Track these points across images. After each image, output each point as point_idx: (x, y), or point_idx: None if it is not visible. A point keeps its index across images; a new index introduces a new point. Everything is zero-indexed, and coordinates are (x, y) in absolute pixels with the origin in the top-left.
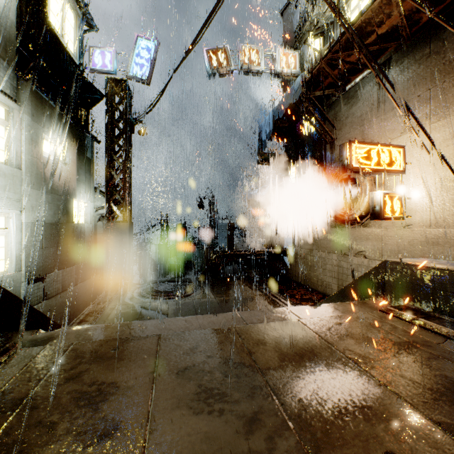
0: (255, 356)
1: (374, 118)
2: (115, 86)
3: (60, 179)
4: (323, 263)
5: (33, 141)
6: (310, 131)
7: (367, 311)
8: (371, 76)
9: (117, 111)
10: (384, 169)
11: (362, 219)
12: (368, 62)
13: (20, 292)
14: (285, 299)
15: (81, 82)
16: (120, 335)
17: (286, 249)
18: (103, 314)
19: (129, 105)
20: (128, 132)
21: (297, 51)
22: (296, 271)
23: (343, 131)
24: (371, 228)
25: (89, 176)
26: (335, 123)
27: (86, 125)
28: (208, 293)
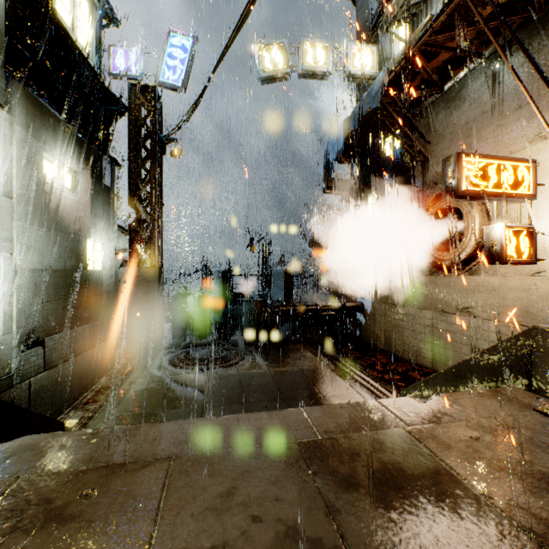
0: (342, 520)
1: (487, 125)
2: (142, 94)
3: (68, 213)
4: (412, 322)
5: (29, 162)
6: (393, 149)
7: (512, 410)
8: (482, 67)
9: (144, 127)
10: (506, 193)
11: (467, 264)
12: (491, 33)
13: (10, 361)
14: (362, 371)
15: (99, 91)
16: (107, 456)
17: (361, 303)
18: (120, 391)
19: (159, 119)
20: (157, 153)
21: (375, 46)
22: (374, 332)
23: (440, 146)
24: (482, 275)
25: (108, 209)
26: (428, 135)
27: (105, 145)
28: (259, 361)
